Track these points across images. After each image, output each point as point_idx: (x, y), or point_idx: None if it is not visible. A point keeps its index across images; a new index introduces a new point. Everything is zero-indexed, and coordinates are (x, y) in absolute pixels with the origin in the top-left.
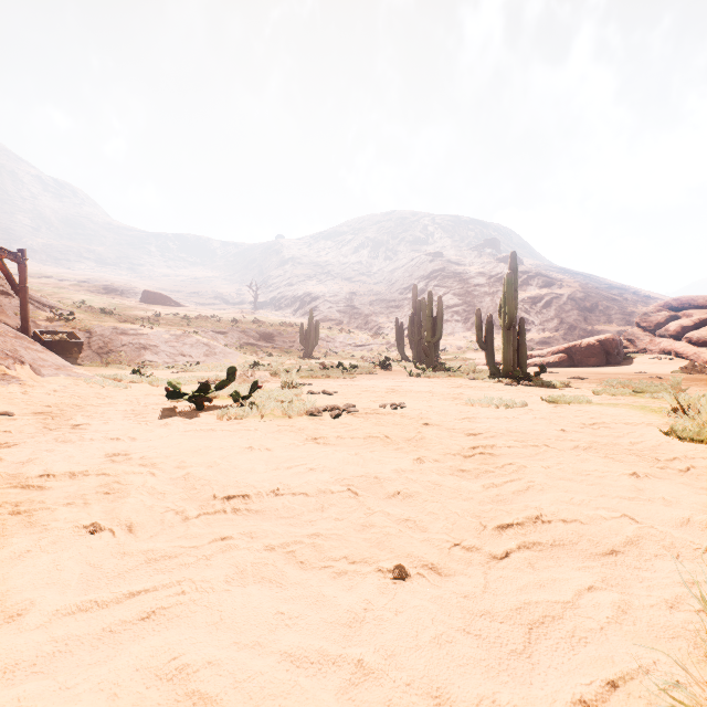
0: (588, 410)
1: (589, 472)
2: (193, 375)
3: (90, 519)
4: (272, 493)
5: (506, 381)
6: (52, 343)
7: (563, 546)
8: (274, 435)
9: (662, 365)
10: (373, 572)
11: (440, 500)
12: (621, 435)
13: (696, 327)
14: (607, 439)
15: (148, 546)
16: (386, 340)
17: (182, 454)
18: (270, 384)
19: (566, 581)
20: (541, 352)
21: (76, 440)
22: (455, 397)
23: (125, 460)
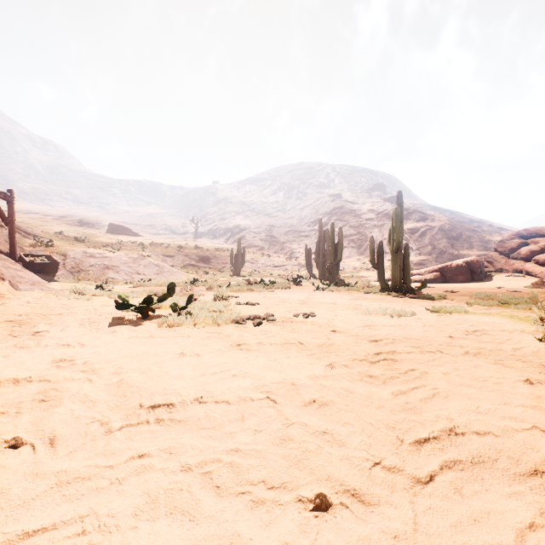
0: (466, 318)
1: (485, 378)
2: (145, 289)
3: (14, 432)
4: (196, 401)
5: (394, 294)
6: (34, 263)
7: (484, 464)
8: (204, 342)
9: (516, 281)
10: (293, 503)
11: (354, 410)
12: (502, 342)
13: (542, 251)
14: (490, 345)
15: (62, 466)
16: (297, 262)
17: (121, 360)
18: (205, 297)
19: (501, 515)
20: (420, 271)
21: (33, 346)
22: (355, 307)
23: (69, 365)
